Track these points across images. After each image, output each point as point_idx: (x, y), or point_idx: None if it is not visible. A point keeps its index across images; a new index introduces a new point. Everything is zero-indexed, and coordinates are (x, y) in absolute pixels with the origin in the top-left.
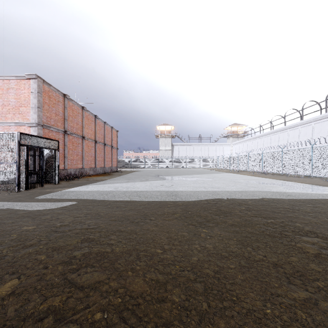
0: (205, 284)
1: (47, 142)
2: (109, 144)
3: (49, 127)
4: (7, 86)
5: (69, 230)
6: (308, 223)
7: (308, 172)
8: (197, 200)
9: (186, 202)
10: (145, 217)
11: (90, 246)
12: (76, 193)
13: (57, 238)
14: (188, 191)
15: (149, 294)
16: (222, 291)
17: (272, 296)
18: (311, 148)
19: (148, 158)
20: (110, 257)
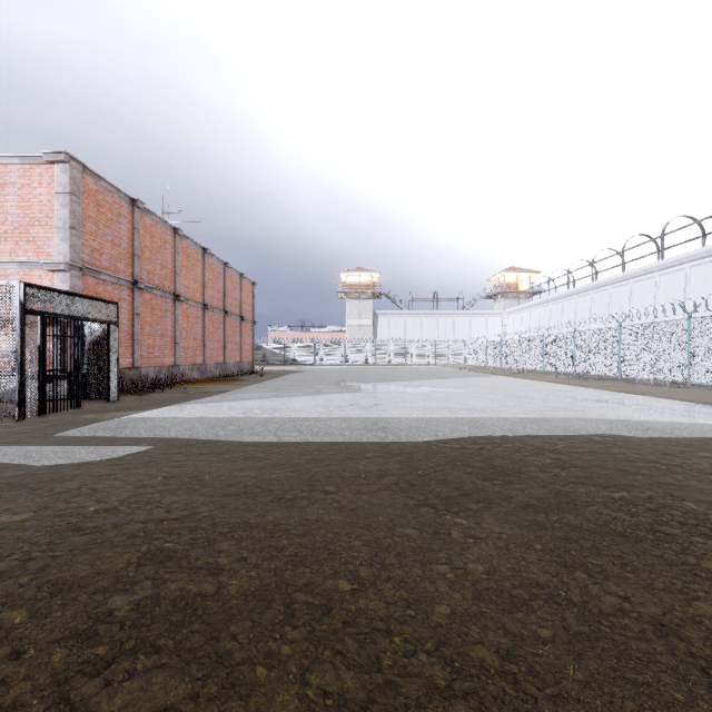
0: (480, 704)
1: (91, 307)
2: (236, 313)
3: (97, 274)
4: (2, 179)
5: (114, 525)
6: None
7: (679, 374)
8: (434, 440)
9: (409, 445)
10: (311, 485)
11: (161, 577)
12: (152, 425)
13: (76, 551)
14: (414, 420)
15: None
16: None
17: None
18: (686, 321)
19: (322, 344)
20: (212, 611)
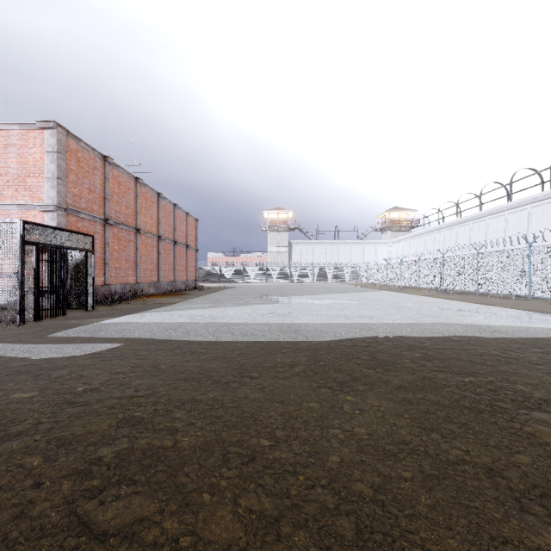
0: (357, 519)
1: (73, 238)
2: (183, 242)
3: (78, 213)
4: (5, 141)
5: (98, 400)
6: (538, 385)
7: (522, 290)
8: (333, 339)
9: (314, 343)
10: (241, 373)
11: (134, 435)
12: (121, 328)
13: (72, 418)
14: (318, 324)
15: (245, 549)
16: (393, 534)
17: (493, 544)
18: (528, 249)
19: (249, 266)
20: (171, 458)
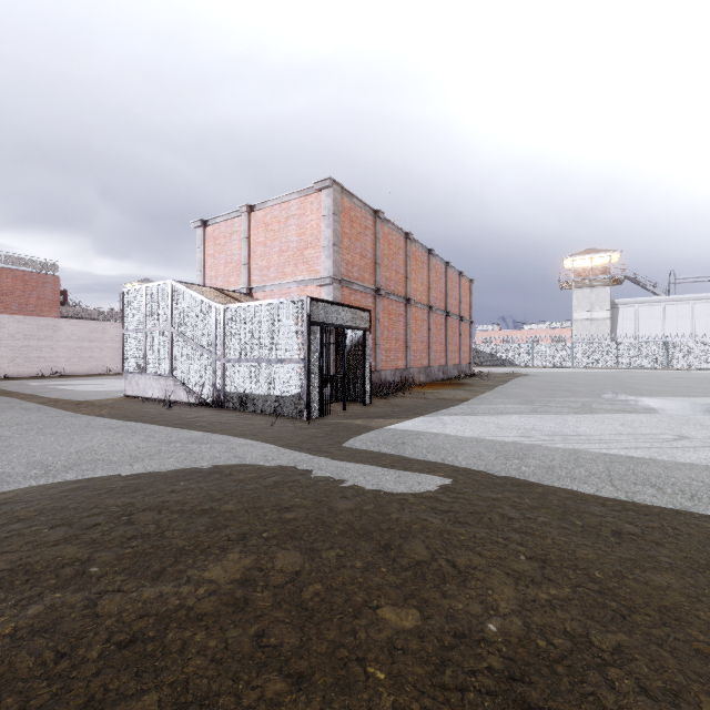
0: None
1: (352, 315)
2: (455, 313)
3: (351, 284)
4: (286, 214)
5: None
6: None
7: None
8: None
9: None
10: None
11: None
12: (430, 444)
13: None
14: None
15: None
16: None
17: None
18: None
19: (541, 342)
20: None
